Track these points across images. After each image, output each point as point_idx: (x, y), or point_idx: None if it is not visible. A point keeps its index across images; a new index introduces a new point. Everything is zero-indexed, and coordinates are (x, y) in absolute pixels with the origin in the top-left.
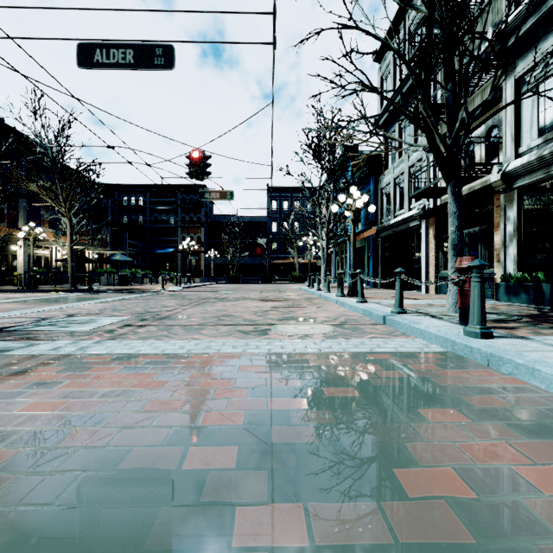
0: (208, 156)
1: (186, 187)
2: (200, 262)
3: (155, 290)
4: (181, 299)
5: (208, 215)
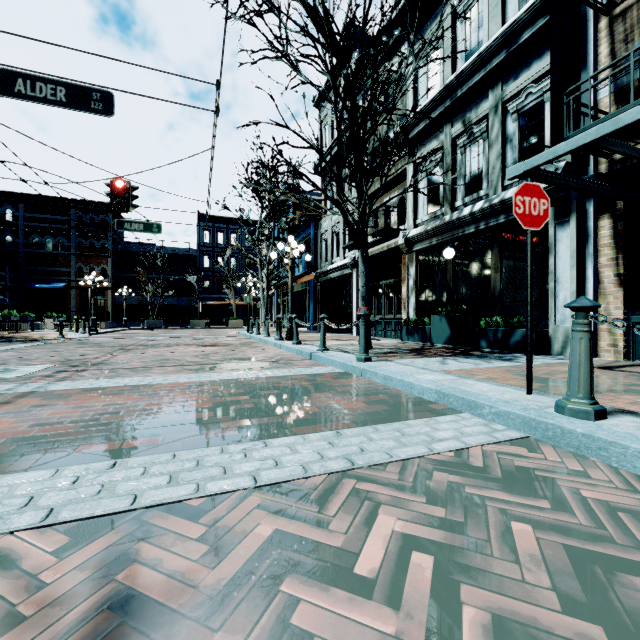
0: (135, 187)
1: (84, 202)
2: (105, 301)
3: (49, 338)
4: (99, 347)
5: (117, 242)
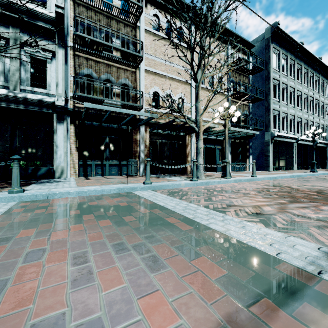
0: None
1: None
2: None
3: None
4: None
5: None
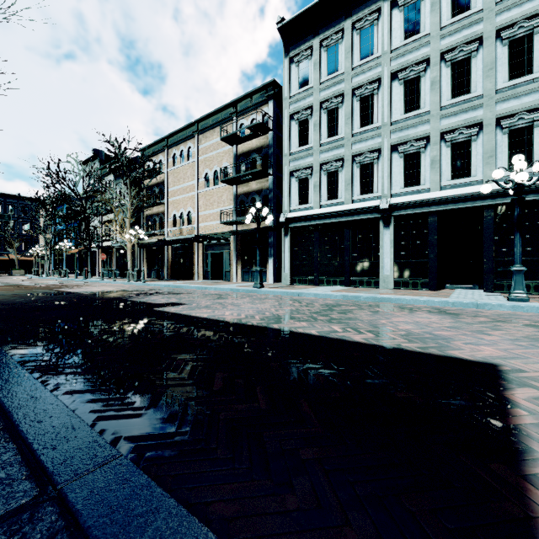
0: None
1: None
2: None
3: None
4: None
5: None
